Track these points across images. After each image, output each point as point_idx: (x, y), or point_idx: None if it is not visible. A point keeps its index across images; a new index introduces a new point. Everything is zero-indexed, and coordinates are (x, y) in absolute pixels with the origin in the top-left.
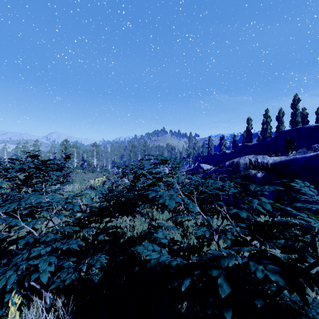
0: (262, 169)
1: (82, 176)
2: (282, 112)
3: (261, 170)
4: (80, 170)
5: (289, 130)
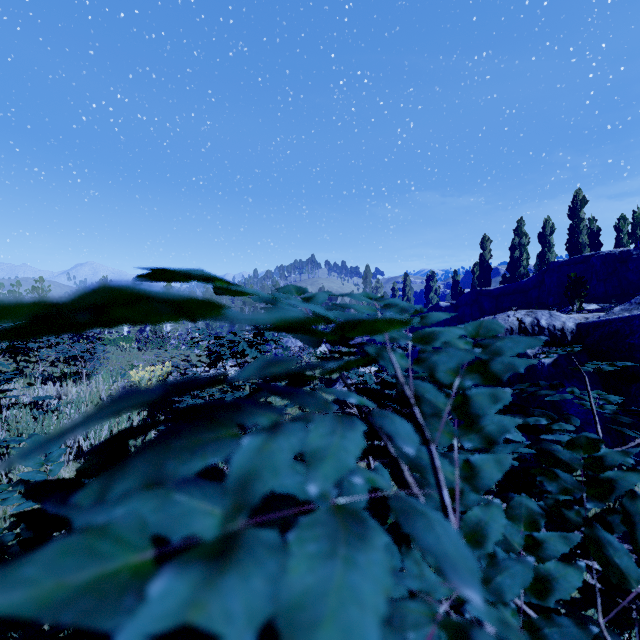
0: (551, 343)
1: (133, 356)
2: (550, 226)
3: (550, 347)
4: (130, 343)
5: (569, 260)
